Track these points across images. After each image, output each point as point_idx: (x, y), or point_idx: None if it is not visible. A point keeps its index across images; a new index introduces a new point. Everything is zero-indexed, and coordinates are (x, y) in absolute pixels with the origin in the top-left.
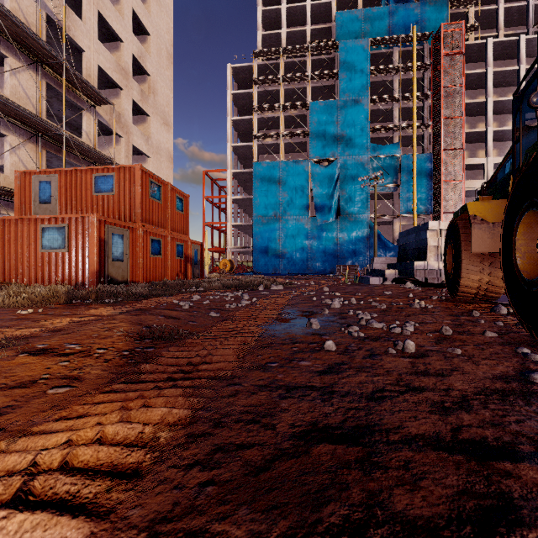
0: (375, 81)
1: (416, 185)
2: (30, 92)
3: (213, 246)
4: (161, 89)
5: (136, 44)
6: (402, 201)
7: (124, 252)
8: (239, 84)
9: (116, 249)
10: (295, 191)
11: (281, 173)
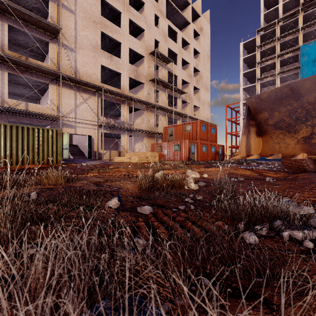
0: None
1: None
2: (164, 99)
3: (231, 145)
4: (205, 74)
5: (194, 61)
6: None
7: (194, 151)
8: (247, 50)
9: (192, 150)
10: None
11: None
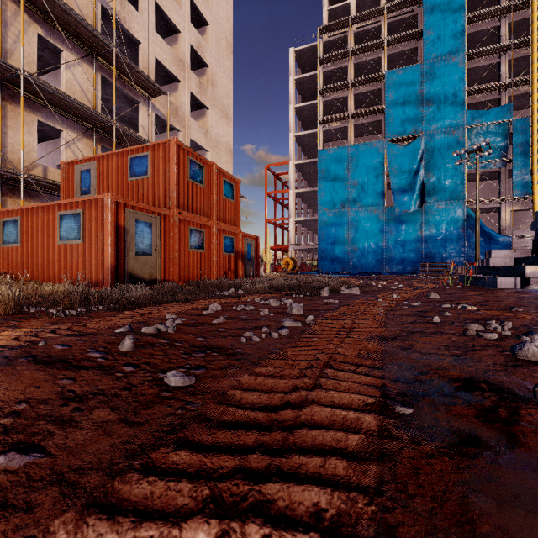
0: (473, 33)
1: (537, 156)
2: (85, 86)
3: (275, 244)
4: (221, 80)
5: (194, 35)
6: (514, 179)
7: (153, 244)
8: (302, 69)
9: (141, 240)
10: (367, 178)
11: (350, 159)
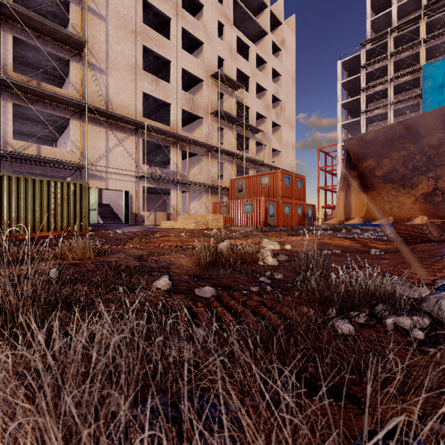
0: None
1: None
2: (231, 140)
3: (325, 204)
4: (288, 105)
5: (274, 87)
6: None
7: (274, 213)
8: (348, 71)
9: (271, 211)
10: None
11: None
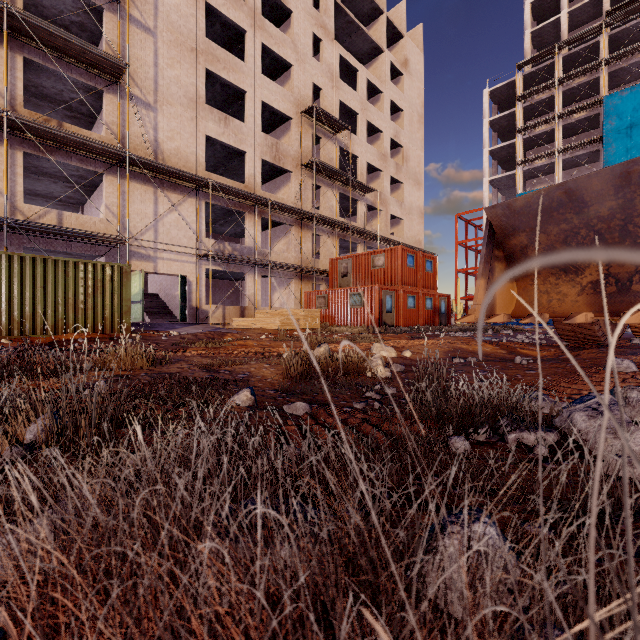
0: None
1: None
2: (331, 203)
3: (466, 294)
4: (413, 153)
5: (392, 127)
6: None
7: (392, 306)
8: (499, 104)
9: (387, 305)
10: None
11: None
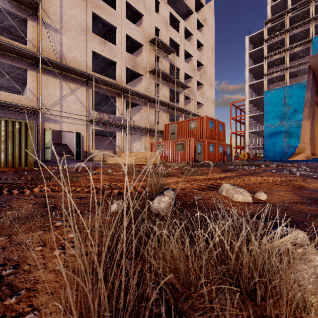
0: None
1: None
2: (165, 94)
3: (236, 145)
4: (209, 69)
5: (198, 54)
6: None
7: (201, 151)
8: (253, 44)
9: (198, 149)
10: (298, 104)
11: (285, 94)
